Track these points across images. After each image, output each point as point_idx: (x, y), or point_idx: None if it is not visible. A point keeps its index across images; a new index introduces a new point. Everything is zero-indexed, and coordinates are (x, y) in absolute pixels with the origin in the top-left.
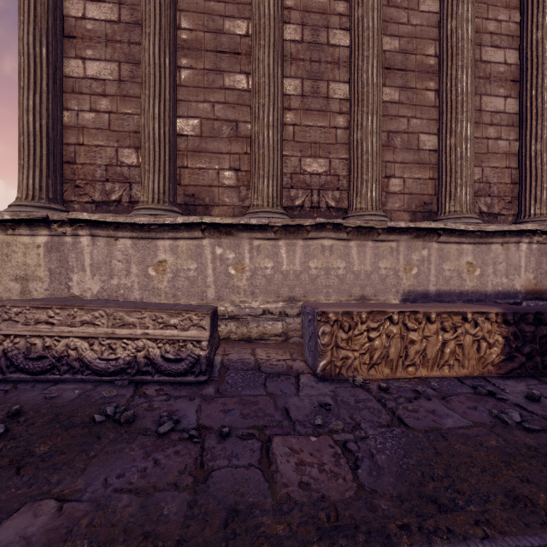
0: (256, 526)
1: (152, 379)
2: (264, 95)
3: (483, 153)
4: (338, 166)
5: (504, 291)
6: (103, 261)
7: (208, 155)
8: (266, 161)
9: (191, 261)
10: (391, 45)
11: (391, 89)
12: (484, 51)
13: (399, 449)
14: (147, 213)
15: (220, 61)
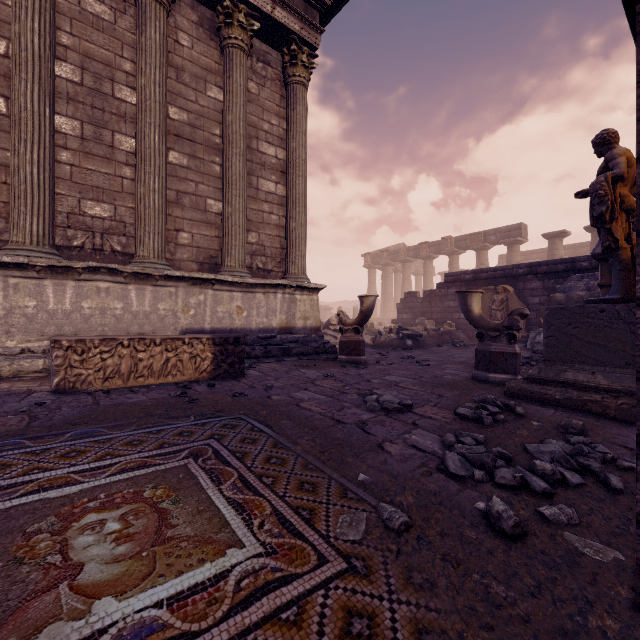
0: None
1: None
2: (26, 130)
3: (260, 222)
4: (124, 213)
5: (265, 328)
6: None
7: None
8: (29, 199)
9: None
10: (180, 116)
11: (180, 154)
12: (260, 144)
13: (78, 413)
14: None
15: None
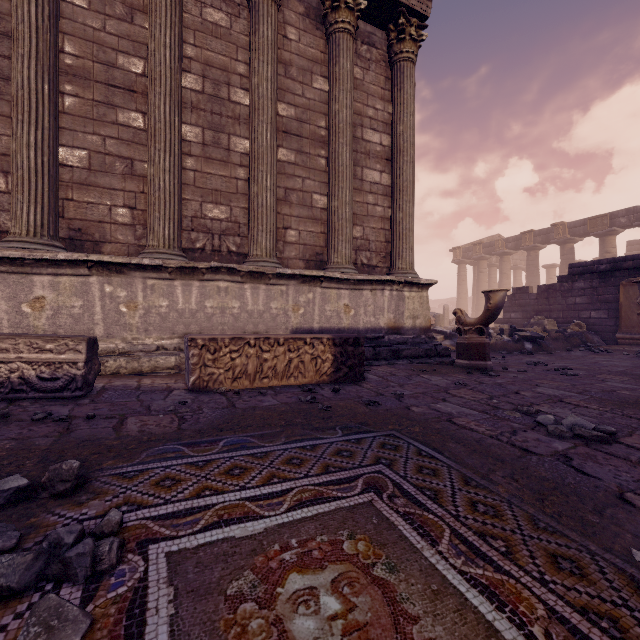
0: (100, 443)
1: (27, 396)
2: (160, 140)
3: (364, 215)
4: (239, 214)
5: (372, 327)
6: None
7: (99, 190)
8: (162, 204)
9: (76, 298)
10: (288, 112)
11: (288, 151)
12: (365, 132)
13: (219, 416)
14: (20, 246)
15: (112, 96)
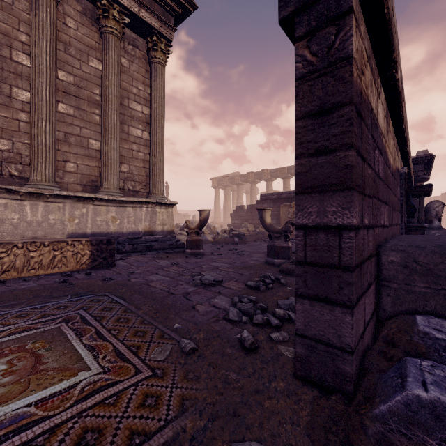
0: None
1: None
2: None
3: (130, 157)
4: (21, 147)
5: (133, 231)
6: None
7: None
8: None
9: None
10: (67, 78)
11: (67, 106)
12: (131, 102)
13: None
14: None
15: None
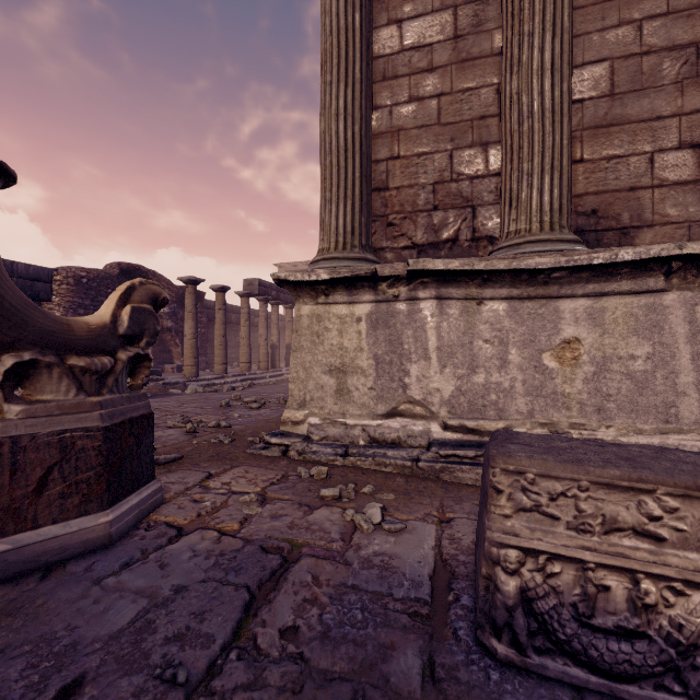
0: None
1: None
2: None
3: None
4: None
5: None
6: (458, 341)
7: (628, 129)
8: None
9: (636, 339)
10: None
11: None
12: None
13: None
14: (539, 249)
15: None
